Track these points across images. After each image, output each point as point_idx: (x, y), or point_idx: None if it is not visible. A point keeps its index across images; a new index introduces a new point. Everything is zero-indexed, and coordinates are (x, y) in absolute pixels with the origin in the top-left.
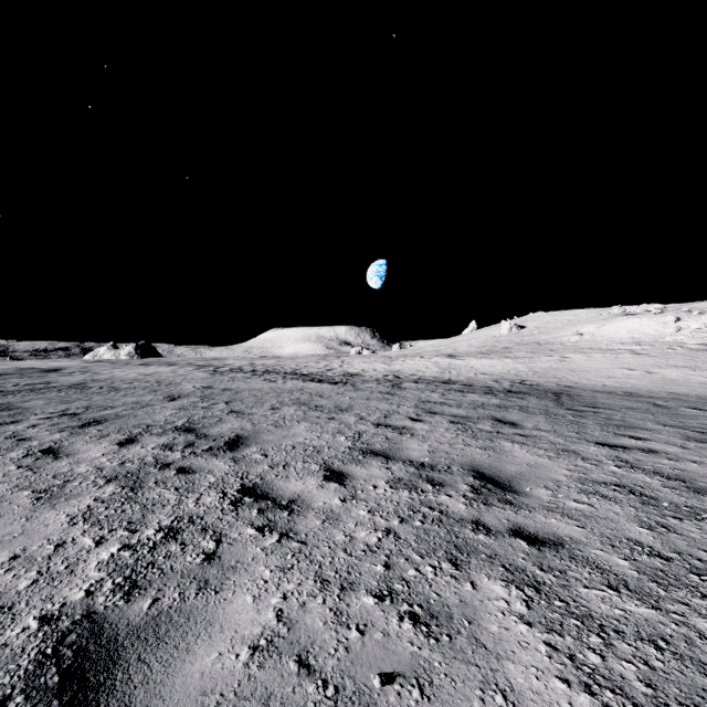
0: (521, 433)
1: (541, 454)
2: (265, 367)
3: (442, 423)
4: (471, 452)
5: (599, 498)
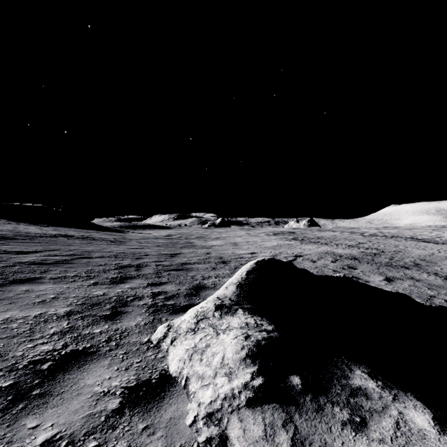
0: None
1: None
2: (391, 234)
3: None
4: None
5: None
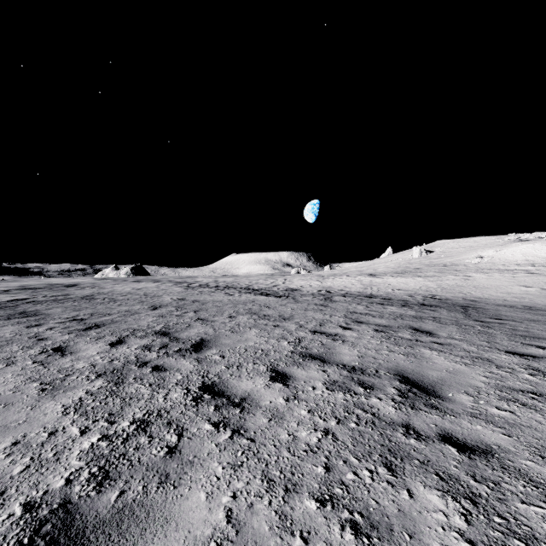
0: (438, 341)
1: (458, 361)
2: (226, 283)
3: (368, 331)
4: (395, 358)
5: (519, 406)
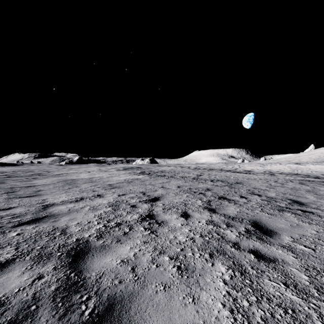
0: None
1: None
2: (206, 167)
3: (296, 183)
4: (306, 187)
5: None
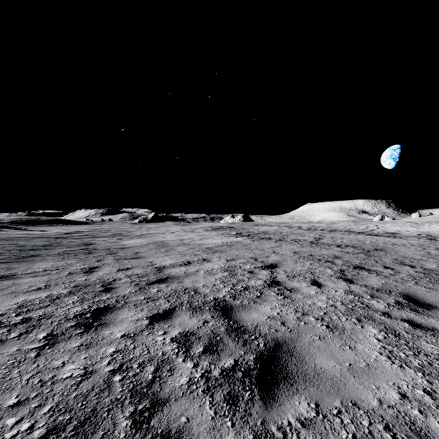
0: None
1: None
2: (325, 228)
3: None
4: None
5: None
